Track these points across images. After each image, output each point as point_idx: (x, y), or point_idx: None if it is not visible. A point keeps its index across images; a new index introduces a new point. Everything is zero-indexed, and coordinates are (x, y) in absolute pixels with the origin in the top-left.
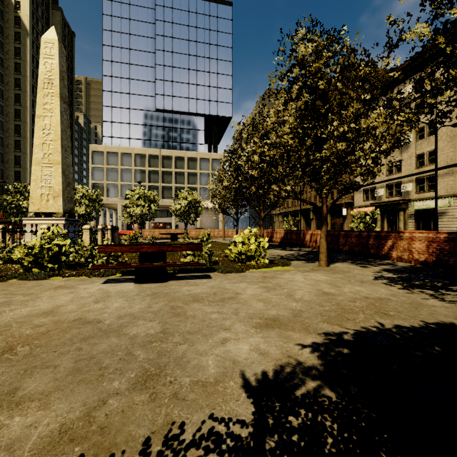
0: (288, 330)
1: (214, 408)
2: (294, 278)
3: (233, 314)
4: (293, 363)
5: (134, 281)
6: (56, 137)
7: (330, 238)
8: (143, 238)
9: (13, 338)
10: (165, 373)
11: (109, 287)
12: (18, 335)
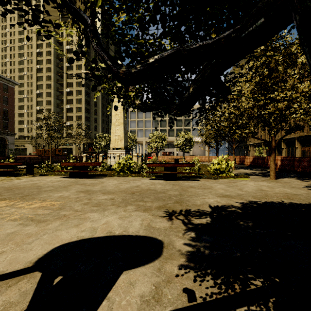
0: (232, 198)
1: (199, 208)
2: (247, 183)
3: (208, 192)
4: (229, 205)
5: (163, 179)
6: (121, 111)
7: (287, 162)
8: (158, 161)
9: (132, 191)
10: (183, 202)
11: (153, 181)
12: (133, 191)
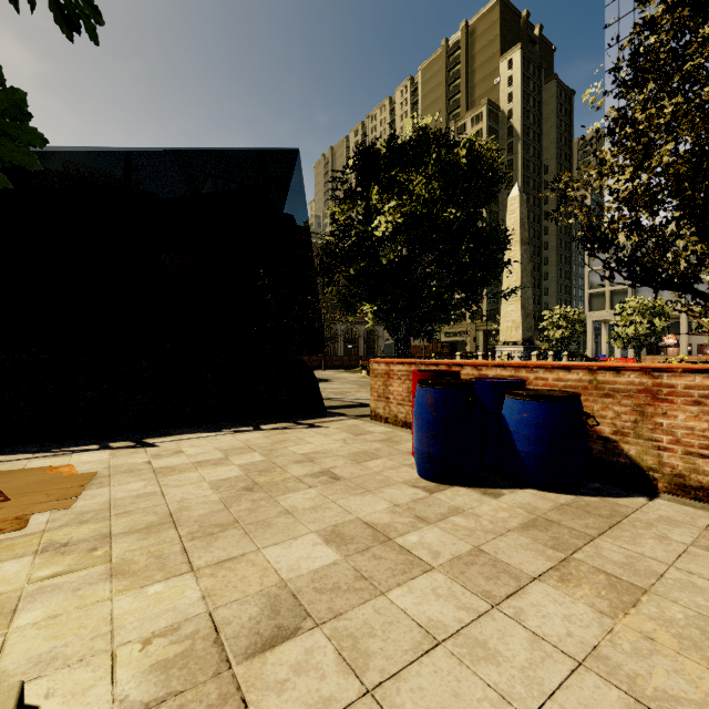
0: None
1: None
2: None
3: None
4: None
5: None
6: (517, 278)
7: None
8: None
9: None
10: None
11: None
12: None
